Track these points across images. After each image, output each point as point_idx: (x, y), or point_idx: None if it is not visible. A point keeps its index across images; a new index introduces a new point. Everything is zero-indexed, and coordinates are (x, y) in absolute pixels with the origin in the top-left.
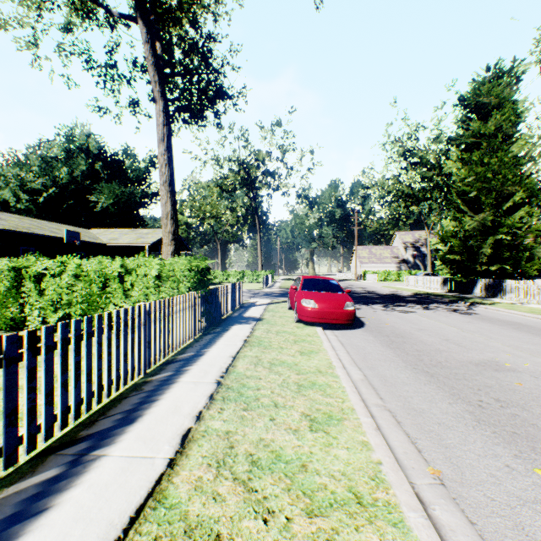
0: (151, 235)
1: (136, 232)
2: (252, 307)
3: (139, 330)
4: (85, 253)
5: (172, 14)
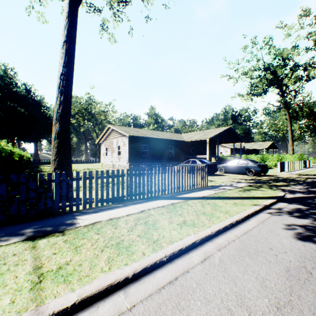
0: (264, 145)
1: (256, 144)
2: (315, 167)
3: (298, 164)
4: (243, 152)
5: (287, 94)
